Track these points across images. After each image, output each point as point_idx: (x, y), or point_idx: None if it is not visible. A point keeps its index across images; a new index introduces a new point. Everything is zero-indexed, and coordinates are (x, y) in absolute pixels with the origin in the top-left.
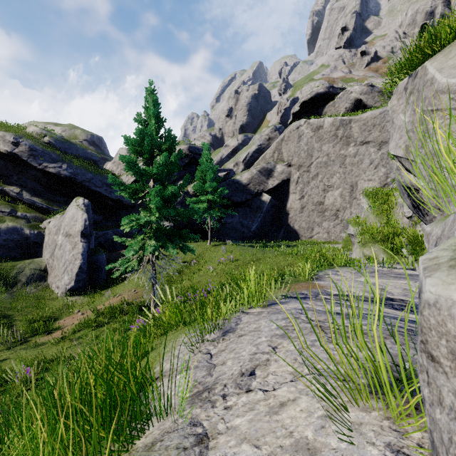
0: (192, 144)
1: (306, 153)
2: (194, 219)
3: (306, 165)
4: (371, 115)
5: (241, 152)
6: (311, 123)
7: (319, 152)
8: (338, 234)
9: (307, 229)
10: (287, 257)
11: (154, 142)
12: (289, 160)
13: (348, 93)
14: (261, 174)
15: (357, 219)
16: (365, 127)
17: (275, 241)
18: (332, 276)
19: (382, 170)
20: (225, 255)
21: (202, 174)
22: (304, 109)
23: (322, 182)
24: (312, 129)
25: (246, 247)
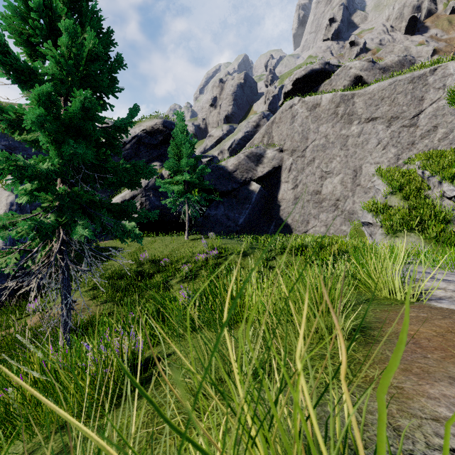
0: (168, 120)
1: (300, 136)
2: (169, 209)
3: (301, 149)
4: (378, 87)
5: (227, 140)
6: (306, 101)
7: (316, 133)
8: (338, 227)
9: (301, 222)
10: (290, 252)
11: (53, 11)
12: (281, 145)
13: (346, 69)
14: (249, 159)
15: (375, 204)
16: (371, 101)
17: (266, 235)
18: (441, 283)
19: (393, 151)
20: (206, 251)
21: (178, 150)
22: (297, 88)
23: (319, 168)
24: (307, 108)
25: (233, 241)
